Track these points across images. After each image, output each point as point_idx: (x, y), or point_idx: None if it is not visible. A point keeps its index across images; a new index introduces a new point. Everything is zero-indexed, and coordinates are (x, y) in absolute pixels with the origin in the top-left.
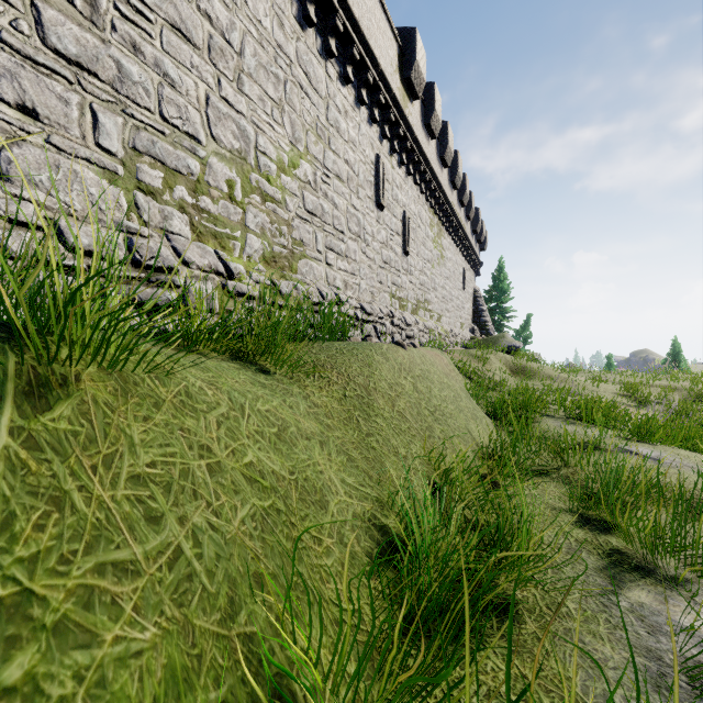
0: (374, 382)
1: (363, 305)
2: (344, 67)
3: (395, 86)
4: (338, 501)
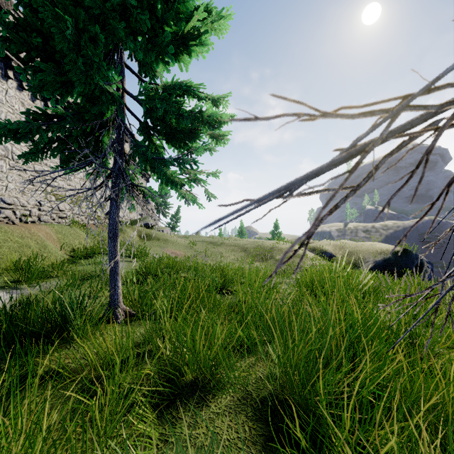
0: None
1: (3, 199)
2: None
3: None
4: None
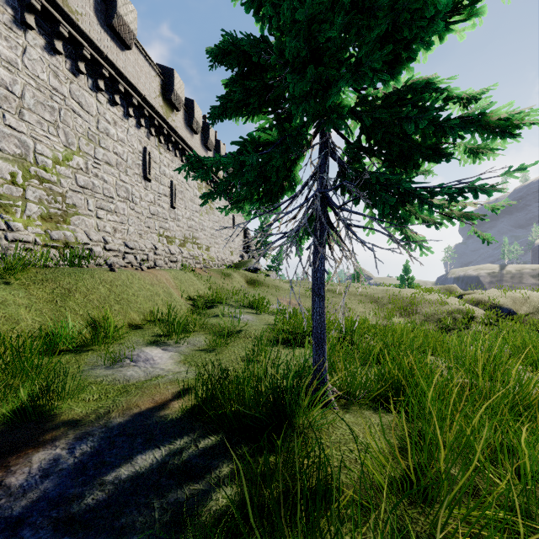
0: (76, 286)
1: (126, 243)
2: (113, 95)
3: (159, 104)
4: (27, 323)
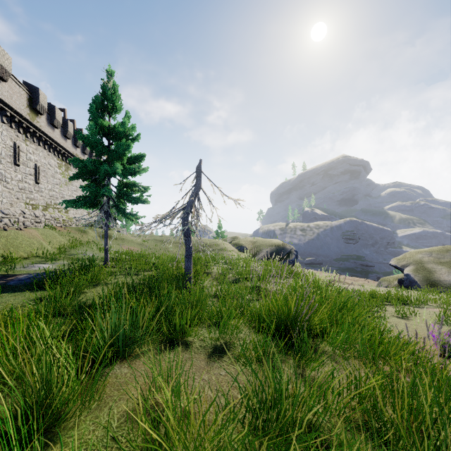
0: None
1: (2, 211)
2: None
3: (26, 113)
4: None
